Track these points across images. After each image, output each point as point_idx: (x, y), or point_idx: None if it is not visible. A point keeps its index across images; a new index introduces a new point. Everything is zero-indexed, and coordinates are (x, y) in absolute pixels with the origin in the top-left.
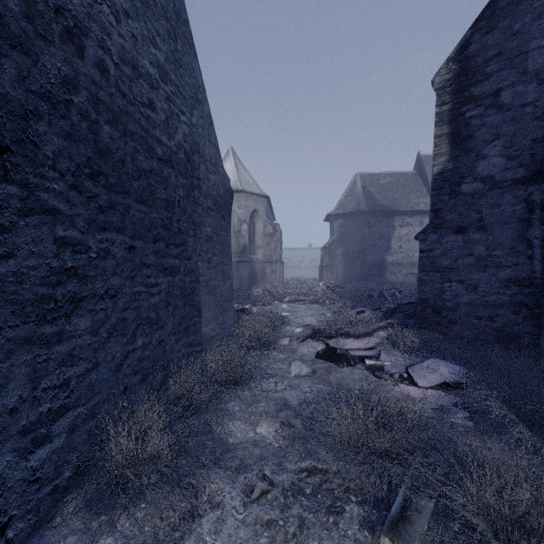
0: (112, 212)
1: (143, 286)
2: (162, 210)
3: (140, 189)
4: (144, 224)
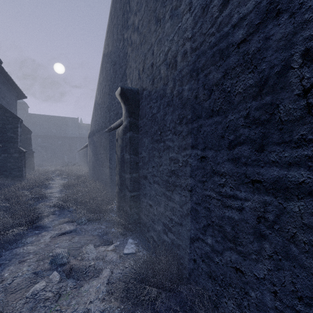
0: (190, 136)
1: (215, 193)
2: (248, 102)
3: (212, 104)
4: (217, 134)
